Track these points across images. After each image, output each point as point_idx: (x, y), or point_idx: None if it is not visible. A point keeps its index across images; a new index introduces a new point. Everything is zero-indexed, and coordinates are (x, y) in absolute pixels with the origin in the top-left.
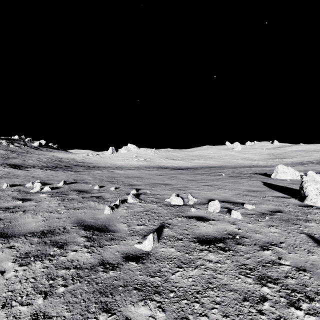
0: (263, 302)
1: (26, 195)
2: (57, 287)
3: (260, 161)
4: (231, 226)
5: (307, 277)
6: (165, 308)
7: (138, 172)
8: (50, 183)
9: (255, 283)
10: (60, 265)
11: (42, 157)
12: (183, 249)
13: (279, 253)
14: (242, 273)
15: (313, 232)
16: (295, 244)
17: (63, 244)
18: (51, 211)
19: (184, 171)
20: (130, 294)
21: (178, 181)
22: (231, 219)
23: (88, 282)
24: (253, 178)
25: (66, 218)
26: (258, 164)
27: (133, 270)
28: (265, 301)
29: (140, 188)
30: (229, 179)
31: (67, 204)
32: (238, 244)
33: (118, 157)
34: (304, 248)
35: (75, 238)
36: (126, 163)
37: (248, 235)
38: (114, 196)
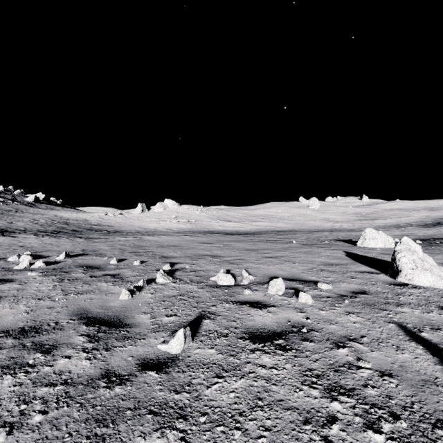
0: (330, 425)
1: (7, 273)
2: (31, 415)
3: (345, 223)
4: (297, 315)
5: (393, 384)
6: (190, 441)
7: (177, 238)
8: (45, 255)
9: (323, 396)
10: (42, 380)
11: (39, 218)
12: (227, 350)
13: (358, 351)
14: (306, 382)
15: (406, 320)
16: (380, 338)
17: (51, 347)
18: (40, 298)
19: (241, 237)
20: (141, 421)
21: (232, 251)
22: (298, 305)
23: (80, 405)
24: (333, 246)
25: (62, 307)
26: (342, 228)
27: (151, 383)
28: (333, 422)
29: (176, 262)
30: (301, 248)
31: (67, 287)
32: (305, 340)
33: (150, 218)
34: (392, 344)
35: (71, 337)
36: (161, 226)
37: (319, 327)
38: (137, 274)
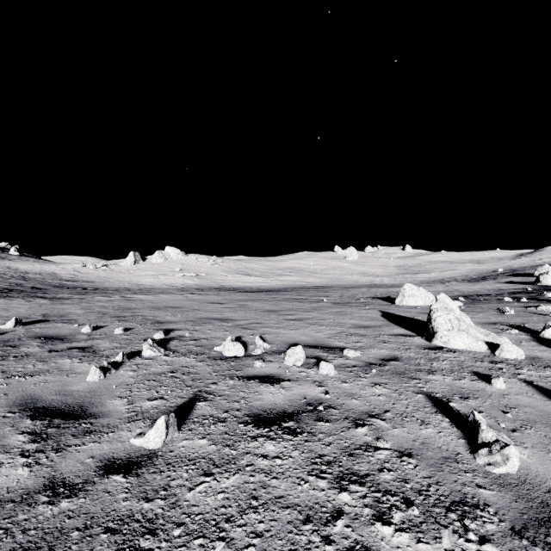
0: (335, 521)
1: None
2: None
3: (385, 277)
4: (315, 390)
5: (412, 465)
6: None
7: (179, 298)
8: None
9: (331, 487)
10: None
11: None
12: (223, 439)
13: (379, 429)
14: (314, 471)
15: (435, 389)
16: (405, 412)
17: None
18: None
19: (262, 295)
20: (92, 544)
21: (248, 313)
22: (318, 377)
23: (4, 532)
24: (369, 305)
25: None
26: (382, 283)
27: (113, 491)
28: (339, 518)
29: (173, 329)
30: (332, 308)
31: (11, 367)
32: (320, 420)
33: (146, 271)
34: (417, 418)
35: (6, 437)
36: (161, 282)
37: (338, 403)
38: (117, 346)
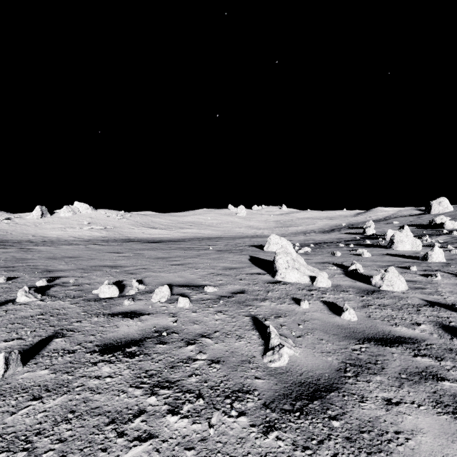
0: (135, 419)
1: None
2: None
3: (266, 230)
4: (167, 320)
5: (216, 369)
6: None
7: (81, 248)
8: None
9: (144, 394)
10: None
11: None
12: (65, 368)
13: (204, 345)
14: (135, 384)
15: (261, 312)
16: (231, 330)
17: None
18: None
19: (161, 245)
20: None
21: (139, 260)
22: (175, 310)
23: None
24: (244, 251)
25: None
26: (263, 234)
27: None
28: (139, 416)
29: (61, 276)
30: (214, 255)
31: None
32: (160, 343)
33: (53, 224)
34: (236, 334)
35: None
36: (68, 234)
37: (181, 329)
38: None
